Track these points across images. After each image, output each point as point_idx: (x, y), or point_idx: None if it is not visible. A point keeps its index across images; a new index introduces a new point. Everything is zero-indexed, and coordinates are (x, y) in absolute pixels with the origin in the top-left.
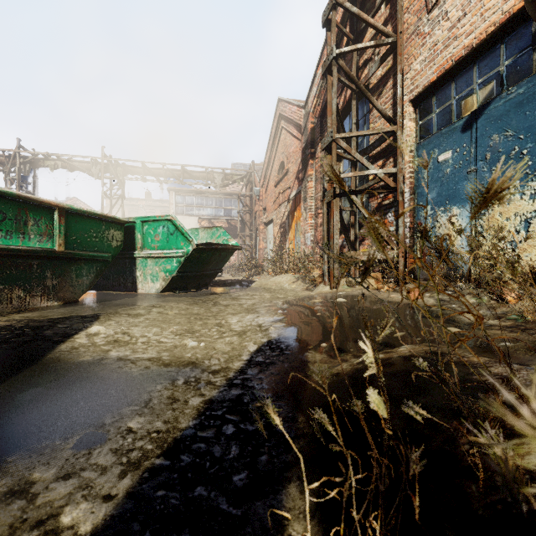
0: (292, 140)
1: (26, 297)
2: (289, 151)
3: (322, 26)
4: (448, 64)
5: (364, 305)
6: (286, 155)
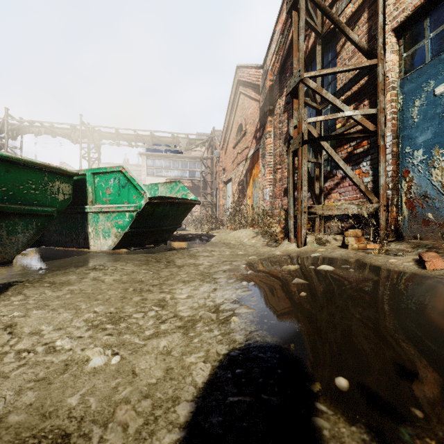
0: (250, 102)
1: None
2: (247, 113)
3: None
4: None
5: (366, 278)
6: (244, 117)
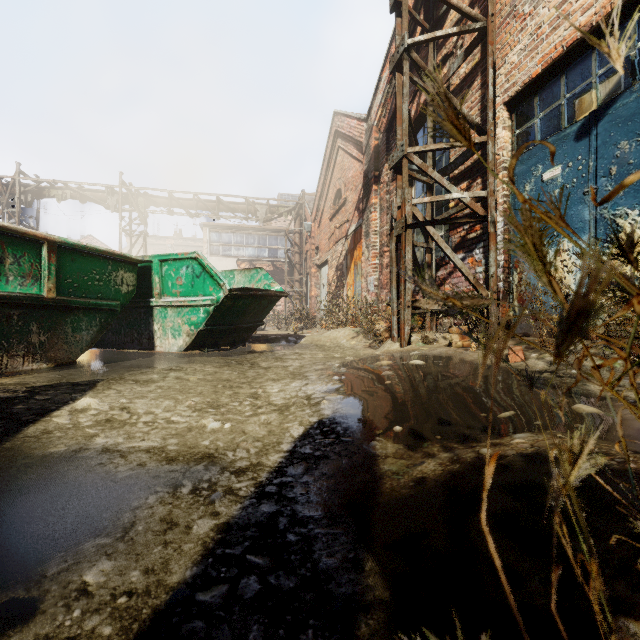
0: (351, 162)
1: (2, 358)
2: (347, 175)
3: (390, 11)
4: (557, 52)
5: (449, 369)
6: (344, 181)
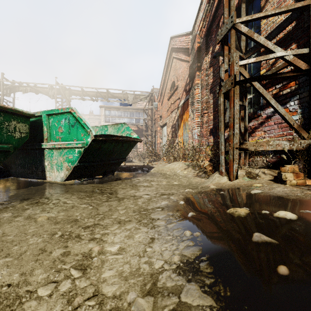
0: (181, 64)
1: None
2: (178, 72)
3: None
4: None
5: None
6: (176, 76)
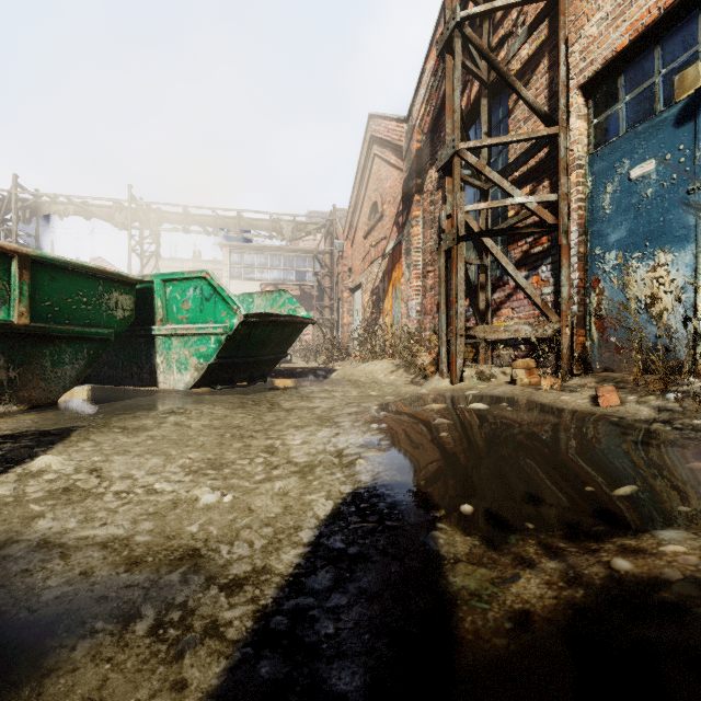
0: (389, 170)
1: None
2: (384, 186)
3: None
4: (651, 16)
5: (523, 416)
6: (381, 192)
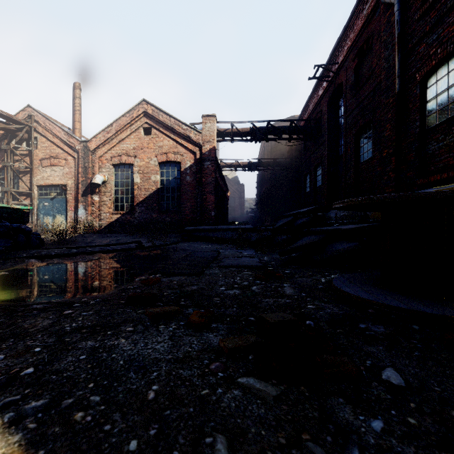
0: None
1: None
2: None
3: (3, 149)
4: (47, 184)
5: None
6: None
